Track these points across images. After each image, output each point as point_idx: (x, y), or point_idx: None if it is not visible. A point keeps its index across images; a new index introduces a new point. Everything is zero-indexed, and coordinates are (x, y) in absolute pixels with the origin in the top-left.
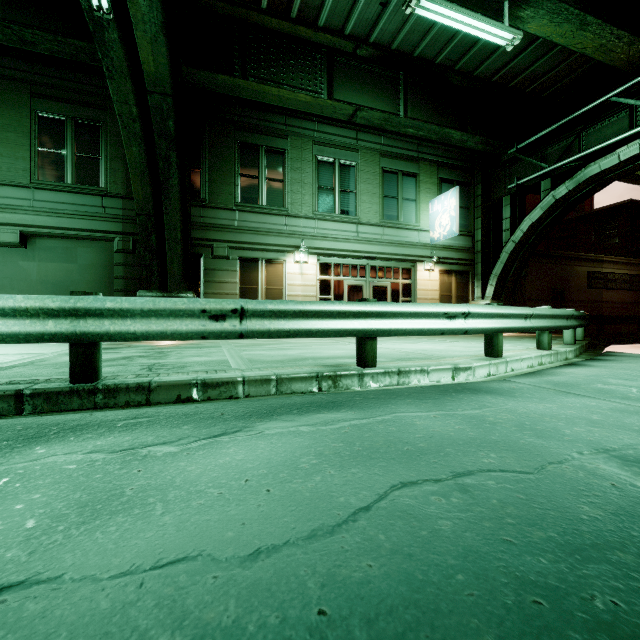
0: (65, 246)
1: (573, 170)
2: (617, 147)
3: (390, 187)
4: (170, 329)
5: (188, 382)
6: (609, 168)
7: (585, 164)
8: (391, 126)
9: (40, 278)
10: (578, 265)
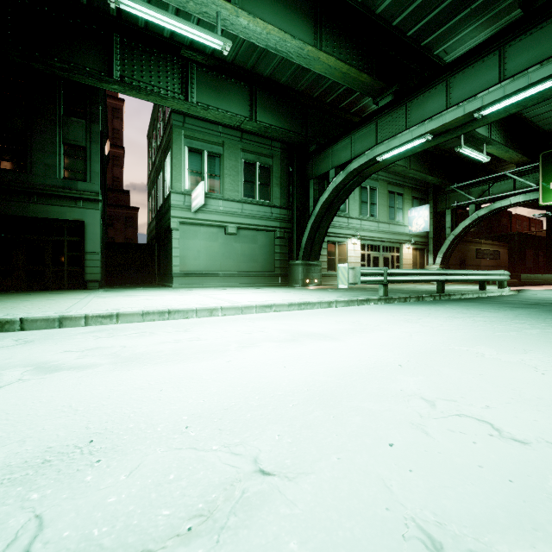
0: (252, 234)
1: (486, 202)
2: (508, 195)
3: (391, 201)
4: (458, 279)
5: (460, 293)
6: (505, 205)
7: (493, 201)
8: (403, 173)
9: (242, 252)
10: (471, 245)
